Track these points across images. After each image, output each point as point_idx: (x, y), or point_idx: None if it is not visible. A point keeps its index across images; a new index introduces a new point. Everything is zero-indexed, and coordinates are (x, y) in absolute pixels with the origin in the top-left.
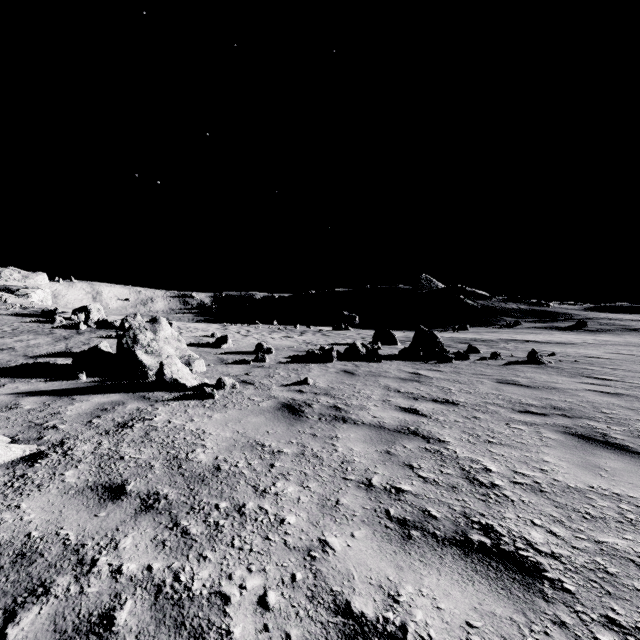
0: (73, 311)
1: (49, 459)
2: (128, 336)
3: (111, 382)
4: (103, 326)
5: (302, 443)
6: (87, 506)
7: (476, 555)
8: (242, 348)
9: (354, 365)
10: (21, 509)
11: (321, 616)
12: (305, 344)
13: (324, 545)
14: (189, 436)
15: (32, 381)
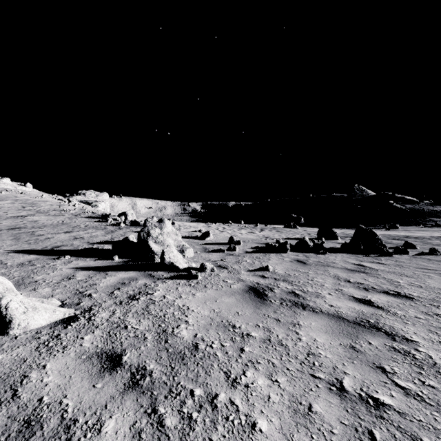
0: (118, 215)
1: (78, 323)
2: (144, 231)
3: (132, 262)
4: (134, 224)
5: (267, 328)
6: (90, 374)
7: None
8: (219, 240)
9: (304, 256)
10: (45, 369)
11: None
12: (264, 238)
13: None
14: (176, 311)
15: (87, 259)
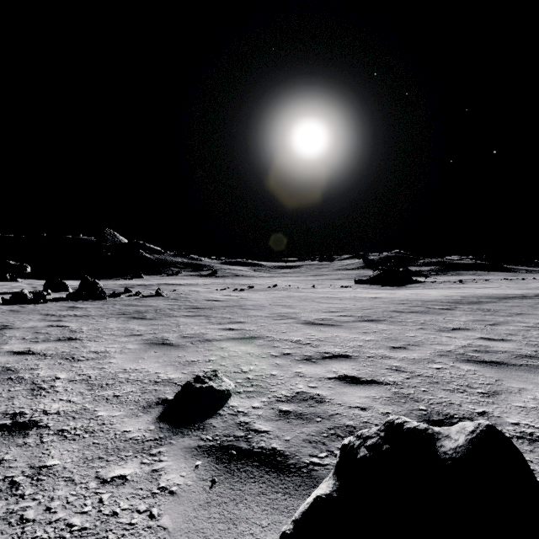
0: None
1: None
2: None
3: None
4: None
5: None
6: None
7: (61, 341)
8: None
9: (21, 306)
10: None
11: (3, 353)
12: None
13: (2, 348)
14: None
15: None
